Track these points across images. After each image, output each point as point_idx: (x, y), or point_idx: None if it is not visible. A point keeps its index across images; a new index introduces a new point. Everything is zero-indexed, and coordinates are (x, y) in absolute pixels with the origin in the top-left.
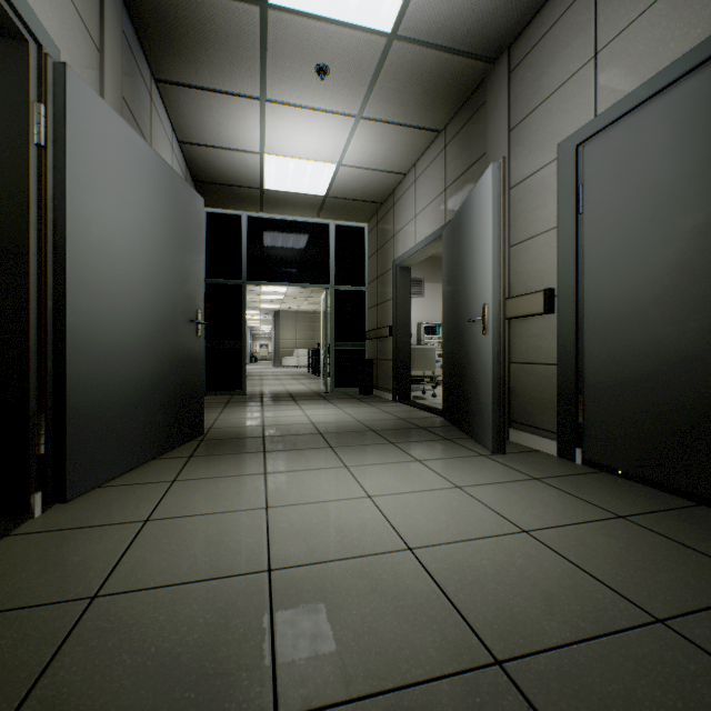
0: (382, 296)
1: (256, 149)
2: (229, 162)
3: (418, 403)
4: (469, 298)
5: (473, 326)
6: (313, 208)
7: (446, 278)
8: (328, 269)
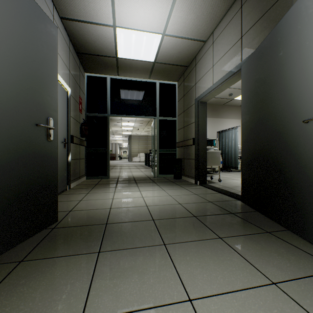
0: (187, 121)
1: (110, 22)
2: (94, 35)
3: (213, 187)
4: (291, 103)
5: (302, 127)
6: (147, 71)
7: (247, 97)
8: (155, 108)
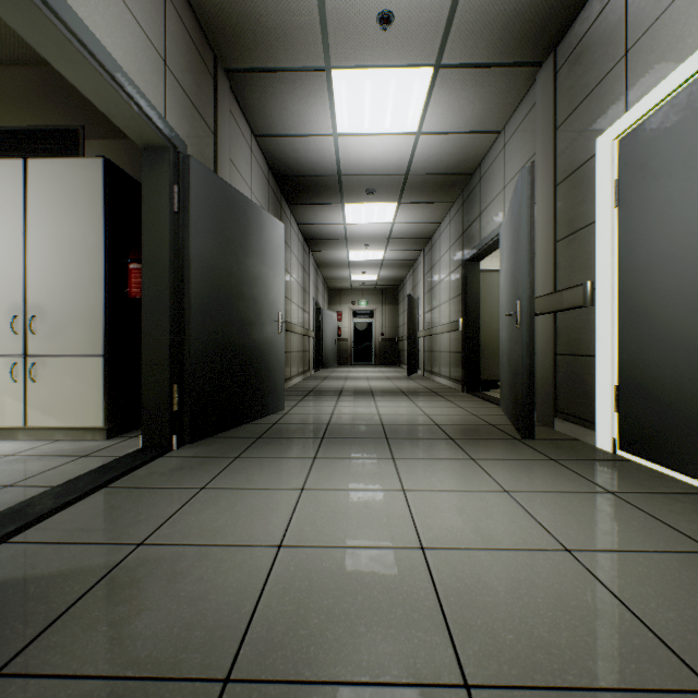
0: None
1: None
2: None
3: (1, 519)
4: (262, 297)
5: (268, 323)
6: None
7: (209, 239)
8: None
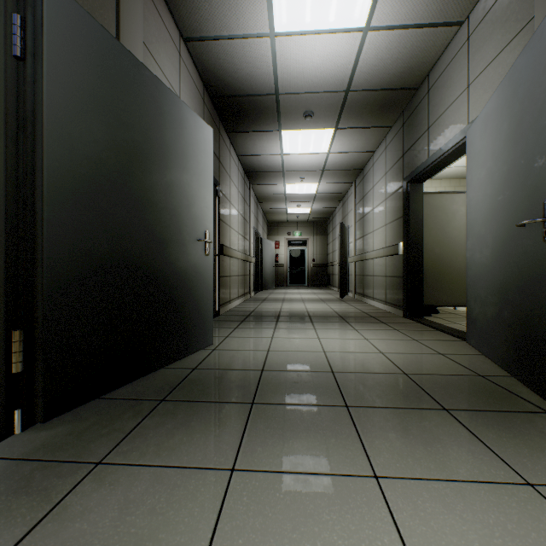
0: None
1: None
2: None
3: None
4: (180, 210)
5: (189, 243)
6: None
7: (84, 112)
8: None
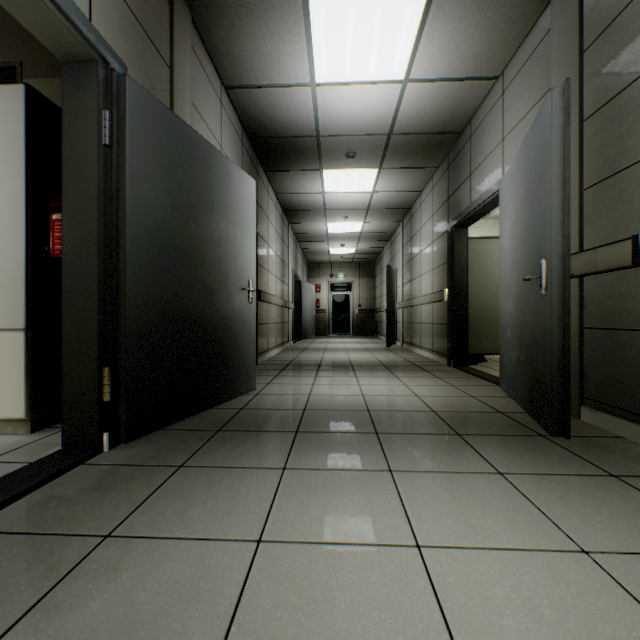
0: None
1: None
2: None
3: None
4: (228, 261)
5: (235, 292)
6: None
7: (154, 184)
8: None
